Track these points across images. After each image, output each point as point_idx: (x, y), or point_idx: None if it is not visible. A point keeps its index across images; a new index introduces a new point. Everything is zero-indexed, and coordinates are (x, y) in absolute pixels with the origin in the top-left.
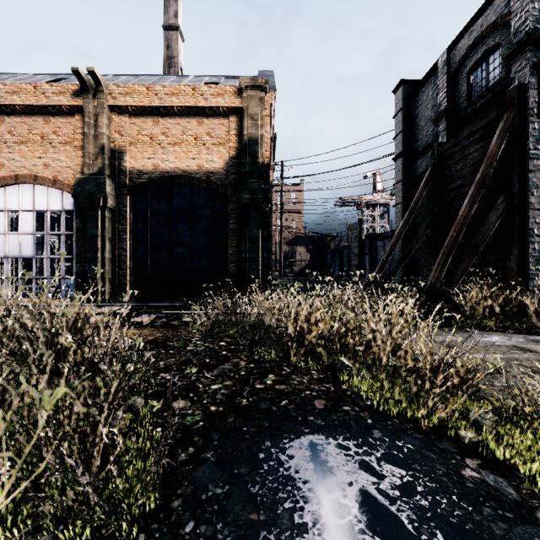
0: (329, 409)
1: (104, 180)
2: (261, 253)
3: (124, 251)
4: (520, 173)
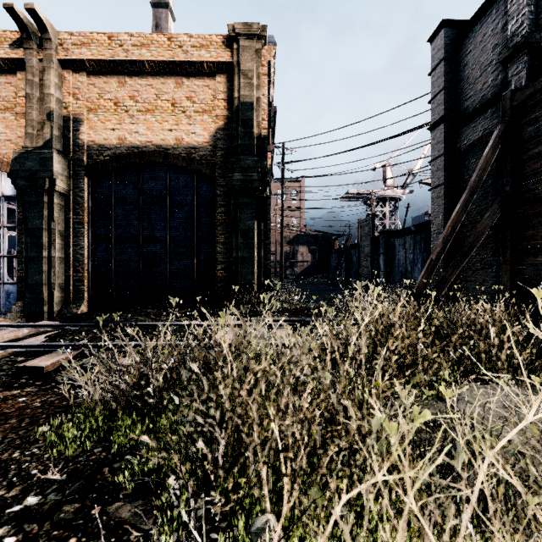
0: None
1: (50, 155)
2: (257, 251)
3: (80, 249)
4: None
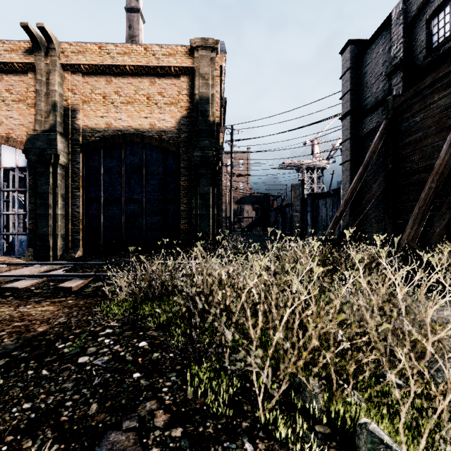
0: None
1: (55, 136)
2: (212, 210)
3: (77, 208)
4: None
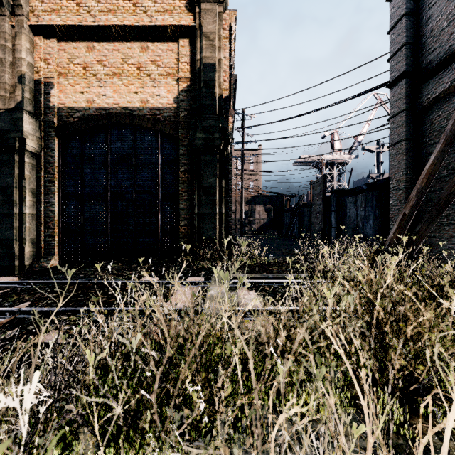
0: None
1: (20, 115)
2: (219, 207)
3: (51, 206)
4: None
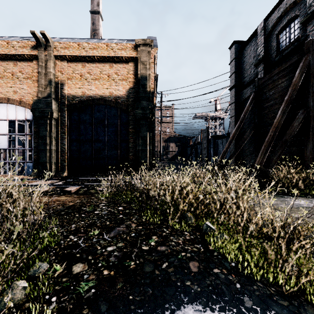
0: (202, 272)
1: (51, 101)
2: (149, 146)
3: (64, 145)
4: (313, 95)
